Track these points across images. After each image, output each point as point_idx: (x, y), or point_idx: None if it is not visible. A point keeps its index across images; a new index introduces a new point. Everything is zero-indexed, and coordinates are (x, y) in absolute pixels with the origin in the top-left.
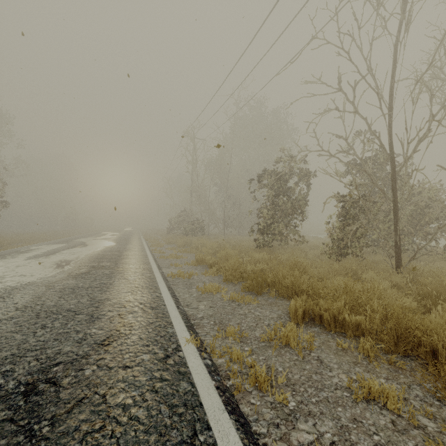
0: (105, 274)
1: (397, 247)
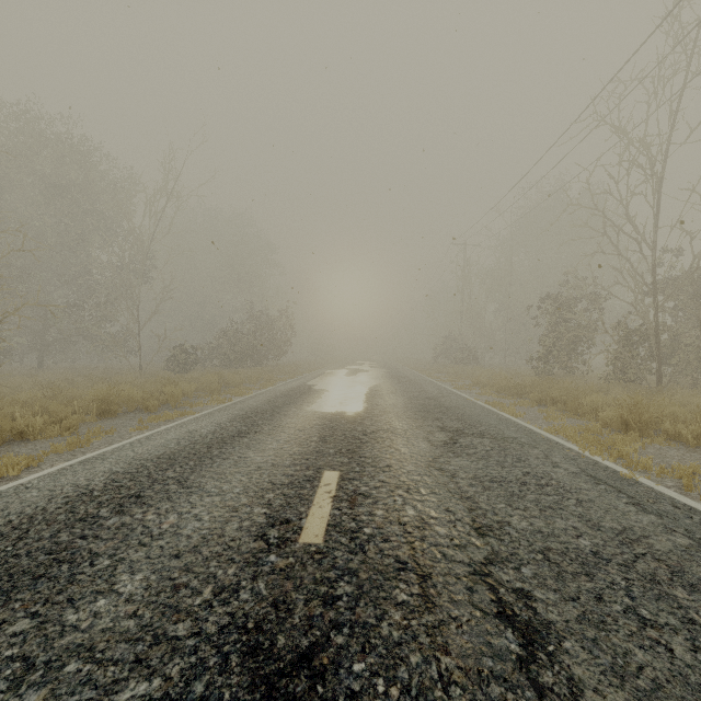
0: (412, 384)
1: (658, 372)
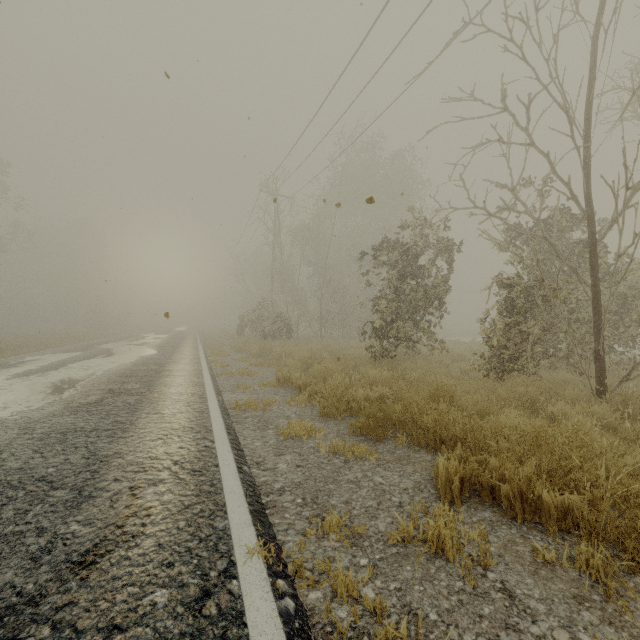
0: (127, 404)
1: (599, 361)
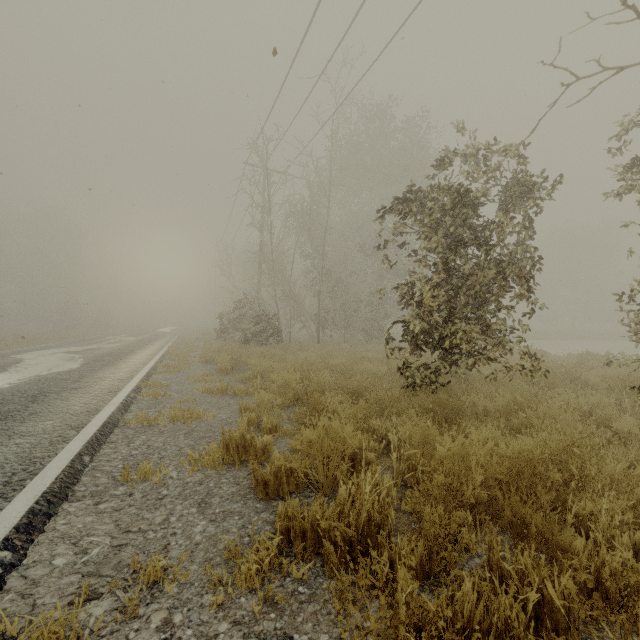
0: None
1: None
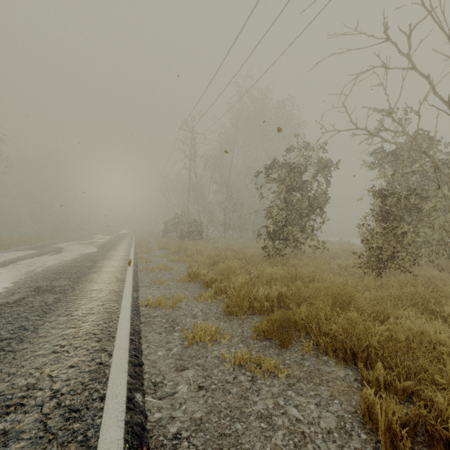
0: (44, 304)
1: None
